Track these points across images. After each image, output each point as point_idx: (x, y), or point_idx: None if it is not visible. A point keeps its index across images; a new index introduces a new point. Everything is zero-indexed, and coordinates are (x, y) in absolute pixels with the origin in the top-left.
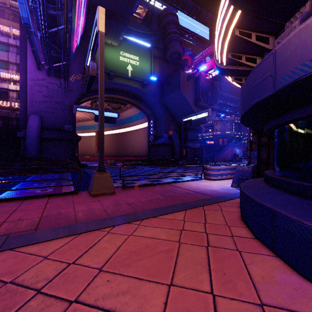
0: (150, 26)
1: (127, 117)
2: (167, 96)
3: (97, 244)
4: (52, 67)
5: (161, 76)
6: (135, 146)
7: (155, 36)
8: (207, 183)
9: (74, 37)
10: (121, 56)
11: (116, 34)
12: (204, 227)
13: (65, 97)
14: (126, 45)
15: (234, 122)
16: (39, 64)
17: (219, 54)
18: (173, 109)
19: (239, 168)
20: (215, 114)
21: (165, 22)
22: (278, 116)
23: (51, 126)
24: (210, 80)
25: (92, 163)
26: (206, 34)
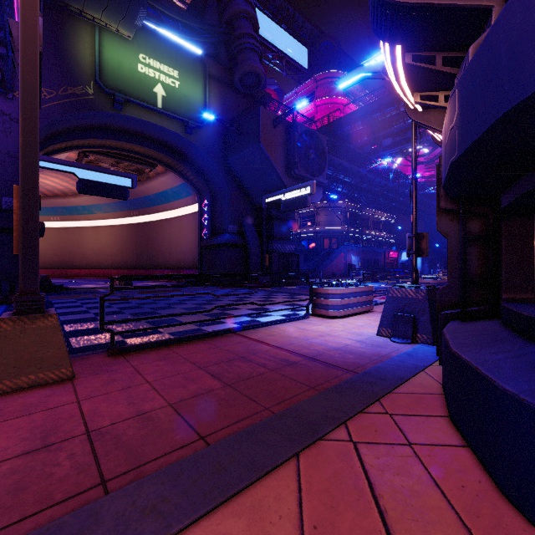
0: (203, 18)
1: (158, 192)
2: (236, 154)
3: None
4: None
5: (223, 115)
6: (175, 249)
7: (213, 37)
8: (324, 327)
9: None
10: (141, 63)
11: (128, 10)
12: None
13: (2, 133)
14: (153, 43)
15: (348, 211)
16: None
17: None
18: (247, 181)
19: (394, 293)
20: (321, 194)
21: (232, 14)
22: None
23: None
24: (313, 131)
25: (83, 281)
26: (304, 58)
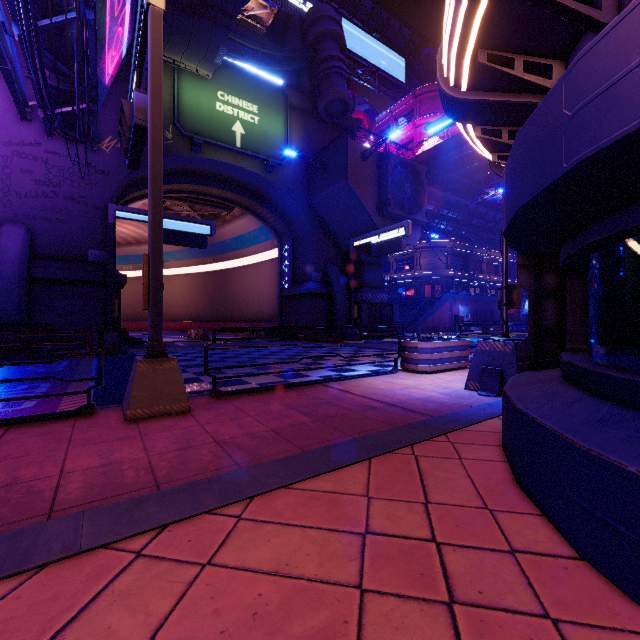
0: (283, 42)
1: (234, 236)
2: (321, 192)
3: (85, 616)
4: (54, 113)
5: (306, 150)
6: (252, 299)
7: (295, 64)
8: (411, 381)
9: (107, 45)
10: (220, 101)
11: (208, 50)
12: (425, 521)
13: (88, 186)
14: (232, 78)
15: (455, 251)
16: (24, 106)
17: (454, 58)
18: (333, 222)
19: (482, 346)
20: (419, 234)
21: (315, 35)
22: (625, 208)
23: (55, 250)
24: (409, 162)
25: None
26: (400, 71)
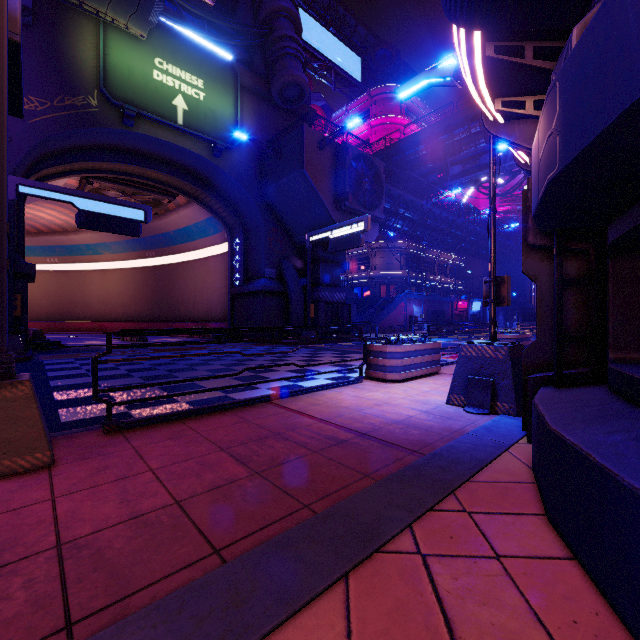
0: (234, 17)
1: (179, 228)
2: (274, 182)
3: None
4: None
5: (259, 135)
6: (200, 297)
7: (246, 39)
8: (381, 393)
9: None
10: (158, 69)
11: (140, 3)
12: None
13: None
14: (172, 44)
15: (409, 252)
16: None
17: None
18: (288, 215)
19: (468, 352)
20: (377, 231)
21: (269, 12)
22: None
23: None
24: (367, 156)
25: (87, 337)
26: (356, 69)
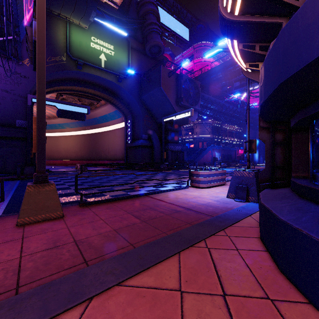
0: (127, 14)
1: (101, 115)
2: (147, 93)
3: None
4: None
5: (139, 71)
6: (111, 148)
7: (133, 25)
8: (197, 193)
9: (24, 2)
10: (92, 42)
11: (85, 13)
12: (227, 317)
13: (16, 84)
14: (99, 30)
15: (213, 125)
16: None
17: None
18: (153, 108)
19: (236, 174)
20: (197, 116)
21: (144, 11)
22: None
23: None
24: (192, 79)
25: (59, 167)
26: (187, 35)
